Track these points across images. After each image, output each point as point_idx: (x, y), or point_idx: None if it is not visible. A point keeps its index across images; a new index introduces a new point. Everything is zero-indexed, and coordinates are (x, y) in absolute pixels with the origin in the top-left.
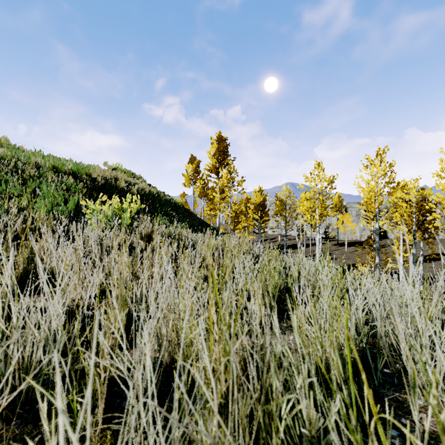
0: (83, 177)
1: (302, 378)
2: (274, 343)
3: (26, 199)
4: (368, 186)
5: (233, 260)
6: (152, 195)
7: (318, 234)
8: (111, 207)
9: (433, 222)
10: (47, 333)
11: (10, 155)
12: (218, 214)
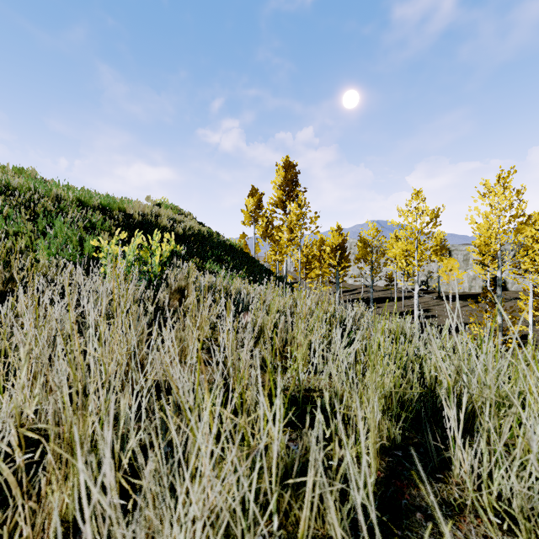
0: (114, 213)
1: None
2: None
3: (24, 239)
4: (486, 221)
5: (309, 333)
6: (202, 235)
7: (416, 285)
8: (133, 249)
9: None
10: None
11: (26, 186)
12: (285, 259)
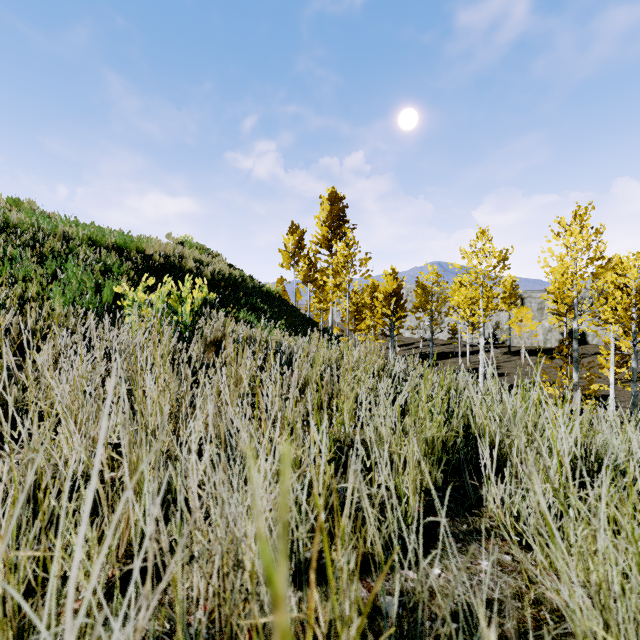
0: (132, 254)
1: None
2: None
3: (35, 285)
4: (561, 265)
5: (356, 386)
6: (234, 279)
7: (482, 338)
8: (161, 296)
9: None
10: None
11: (27, 222)
12: (331, 308)
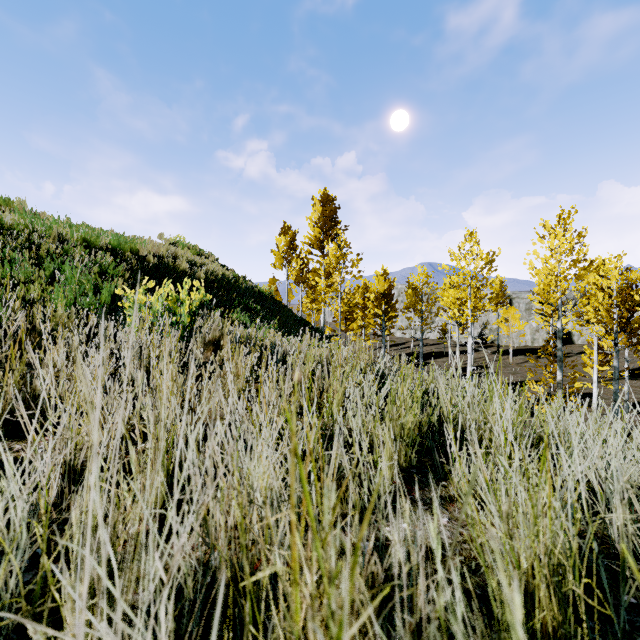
0: (126, 255)
1: (472, 612)
2: (432, 586)
3: (37, 287)
4: (545, 267)
5: (344, 381)
6: (227, 280)
7: (470, 338)
8: (161, 298)
9: None
10: (2, 530)
11: (22, 223)
12: (323, 308)
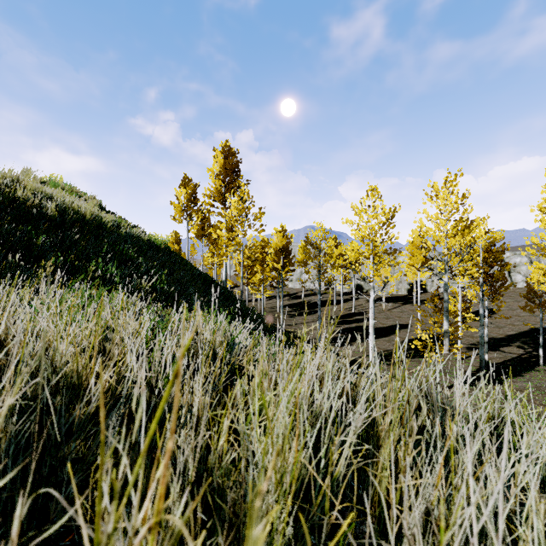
0: None
1: None
2: None
3: None
4: (437, 224)
5: None
6: (98, 223)
7: (372, 292)
8: None
9: (533, 274)
10: None
11: None
12: (225, 262)
